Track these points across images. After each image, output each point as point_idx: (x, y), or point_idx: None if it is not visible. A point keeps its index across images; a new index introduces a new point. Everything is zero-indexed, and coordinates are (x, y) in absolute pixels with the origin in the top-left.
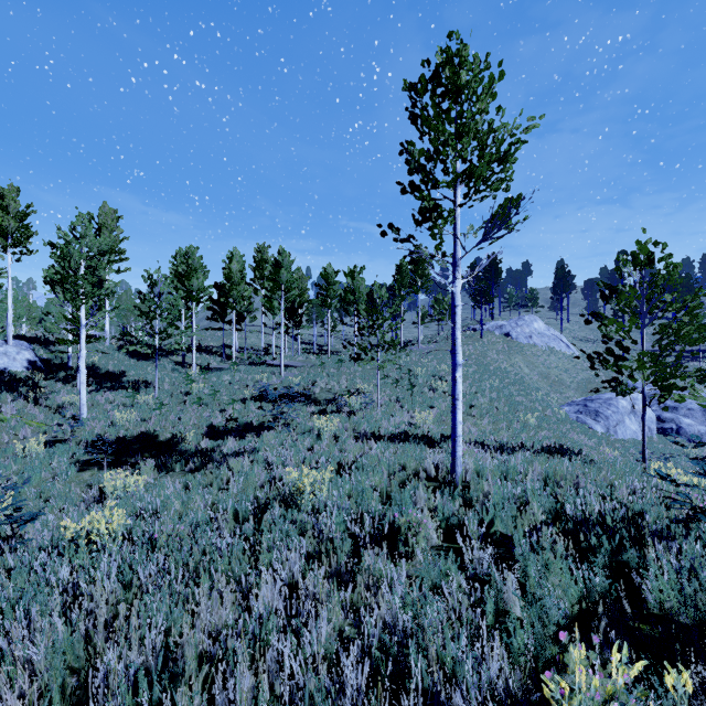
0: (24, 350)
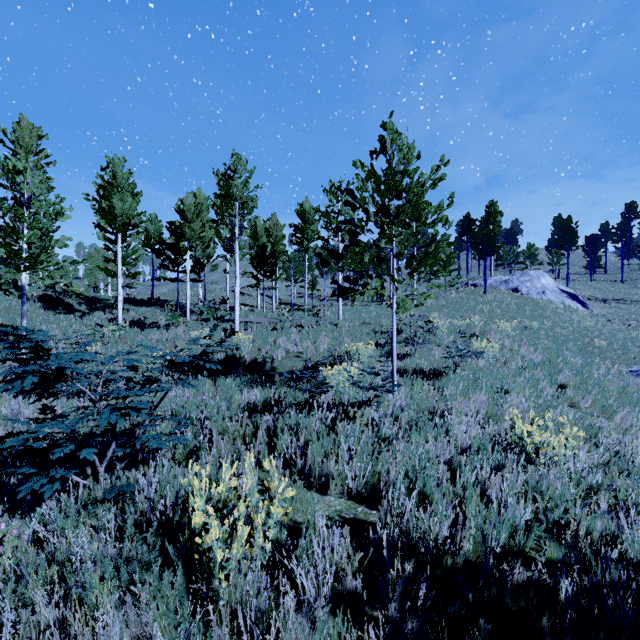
0: None
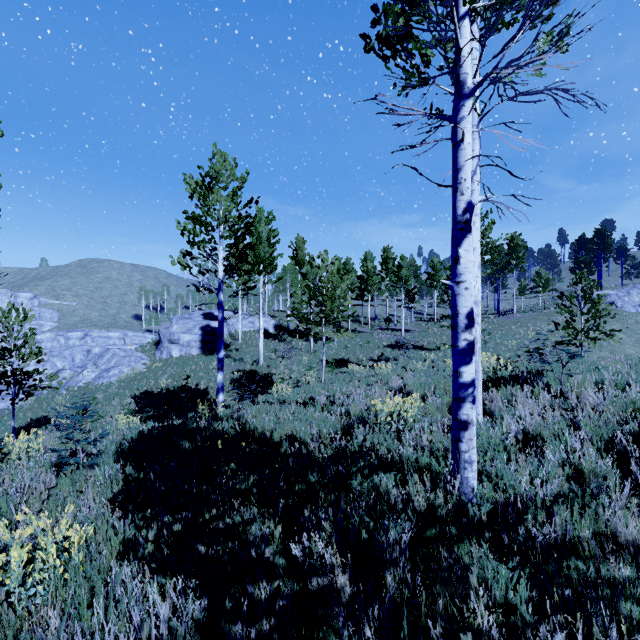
0: (272, 319)
